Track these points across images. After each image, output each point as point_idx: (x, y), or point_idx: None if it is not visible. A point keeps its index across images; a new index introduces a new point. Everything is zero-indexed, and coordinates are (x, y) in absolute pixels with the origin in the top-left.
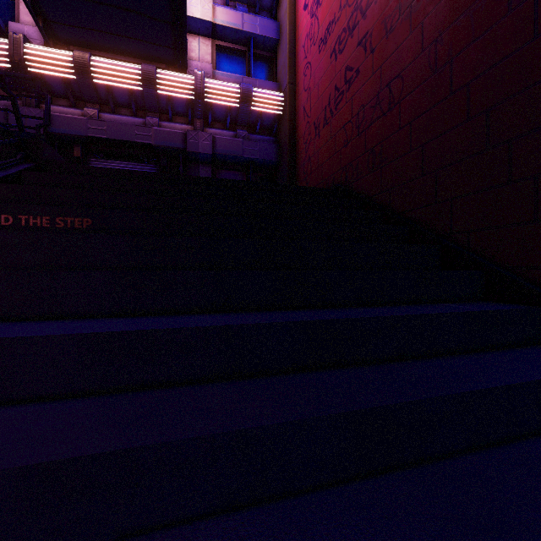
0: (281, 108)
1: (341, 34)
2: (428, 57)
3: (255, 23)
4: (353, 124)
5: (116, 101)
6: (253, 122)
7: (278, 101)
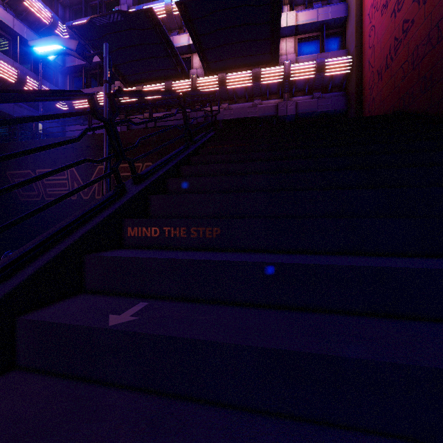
0: (349, 68)
1: None
2: None
3: (327, 12)
4: (409, 62)
5: (237, 96)
6: (325, 84)
7: (346, 63)
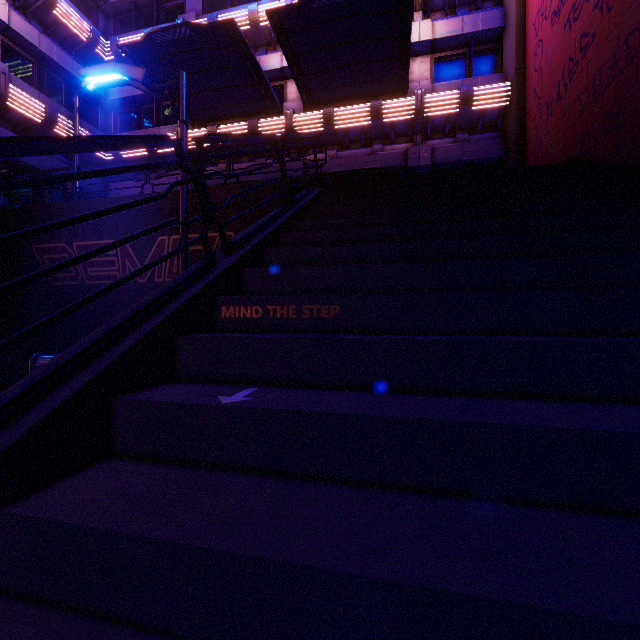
0: (506, 99)
1: (575, 1)
2: None
3: (476, 20)
4: (589, 92)
5: (349, 139)
6: (473, 122)
7: (503, 93)
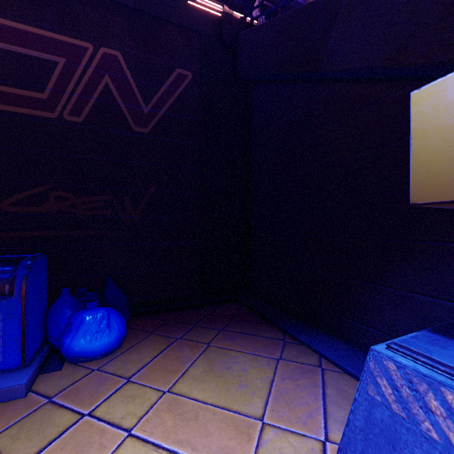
0: None
1: None
2: None
3: None
4: None
5: None
6: None
7: None
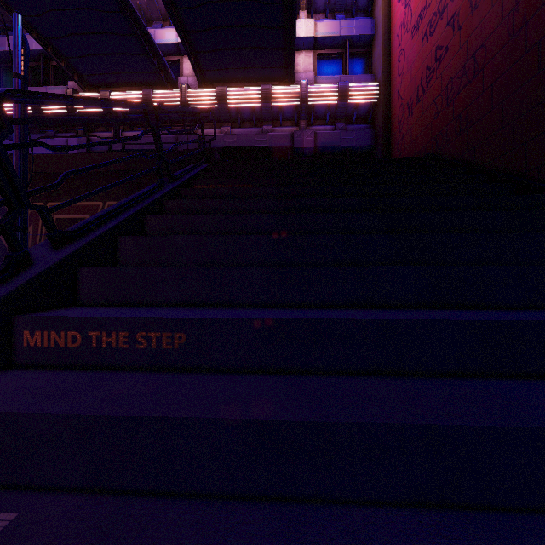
0: (376, 96)
1: (431, 18)
2: (506, 25)
3: (352, 26)
4: (443, 97)
5: (242, 118)
6: (349, 114)
7: (373, 91)
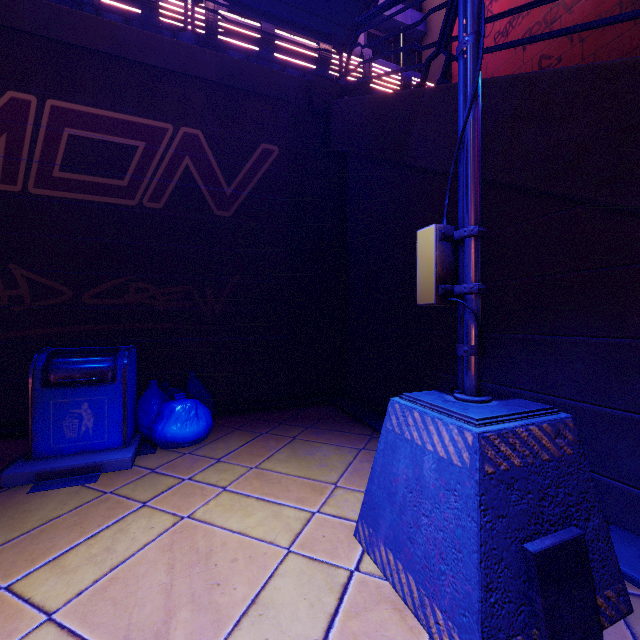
0: None
1: (532, 27)
2: None
3: (407, 14)
4: None
5: None
6: None
7: None
